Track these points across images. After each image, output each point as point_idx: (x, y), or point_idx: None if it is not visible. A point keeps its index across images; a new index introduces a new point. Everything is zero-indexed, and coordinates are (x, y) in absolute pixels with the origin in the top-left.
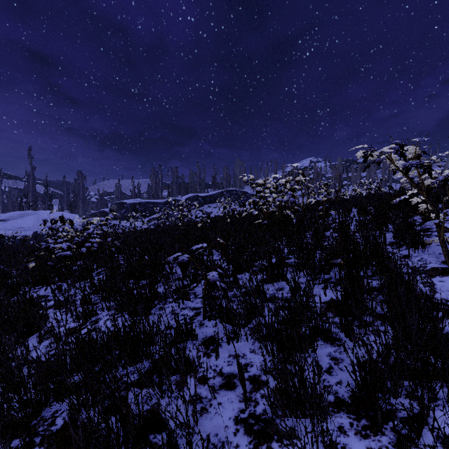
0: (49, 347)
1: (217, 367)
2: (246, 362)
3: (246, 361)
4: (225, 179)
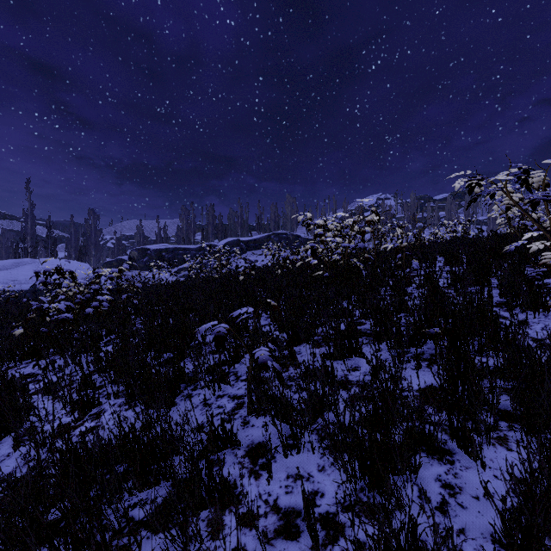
0: (27, 456)
1: (270, 496)
2: (313, 488)
3: (313, 487)
4: (273, 220)
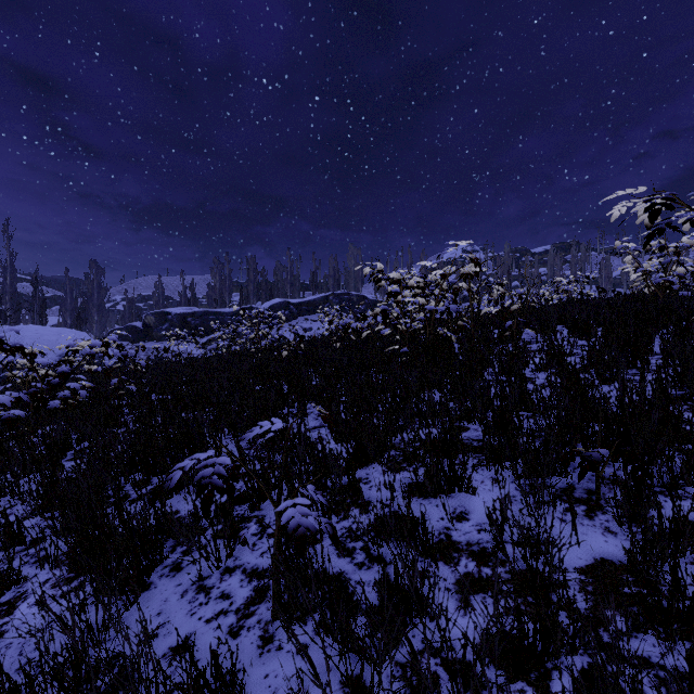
0: None
1: None
2: None
3: None
4: (332, 277)
